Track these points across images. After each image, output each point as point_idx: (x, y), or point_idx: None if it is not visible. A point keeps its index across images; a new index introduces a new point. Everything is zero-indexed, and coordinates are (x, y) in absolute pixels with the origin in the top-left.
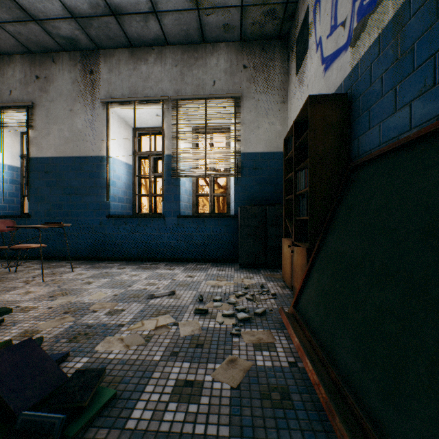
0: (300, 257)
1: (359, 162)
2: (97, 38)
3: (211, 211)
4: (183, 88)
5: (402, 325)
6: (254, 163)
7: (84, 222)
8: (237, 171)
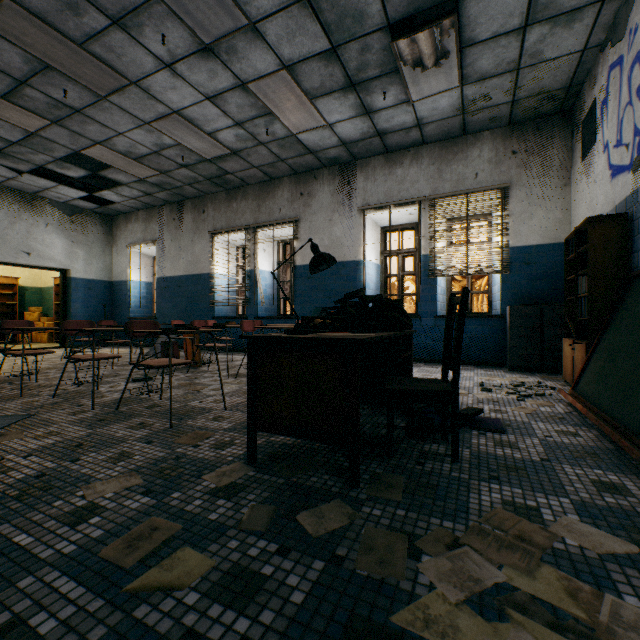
0: (579, 352)
1: (634, 274)
2: (357, 154)
3: (468, 311)
4: (440, 186)
5: (632, 374)
6: (525, 258)
7: None
8: (504, 267)
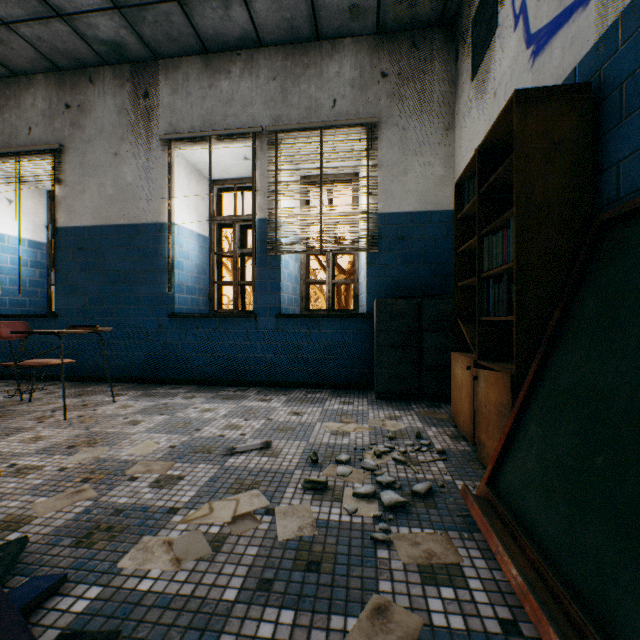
0: (493, 390)
1: (624, 210)
2: (153, 41)
3: (329, 308)
4: (285, 114)
5: None
6: (398, 230)
7: (136, 325)
8: (372, 242)
